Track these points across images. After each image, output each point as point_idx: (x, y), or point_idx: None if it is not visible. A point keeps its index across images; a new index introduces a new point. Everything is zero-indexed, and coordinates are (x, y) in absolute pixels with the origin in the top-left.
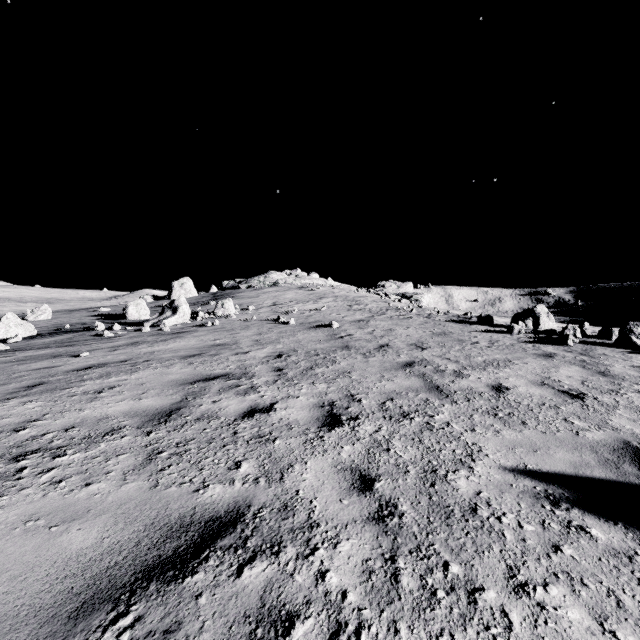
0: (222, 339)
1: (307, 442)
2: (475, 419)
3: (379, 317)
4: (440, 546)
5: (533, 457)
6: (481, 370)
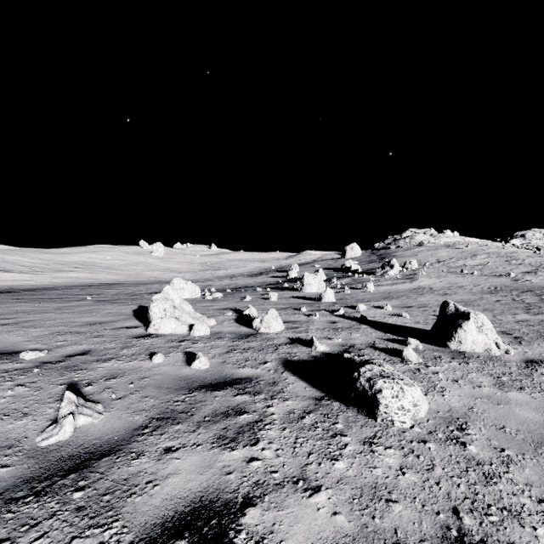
0: (444, 281)
1: None
2: None
3: (543, 270)
4: None
5: None
6: None
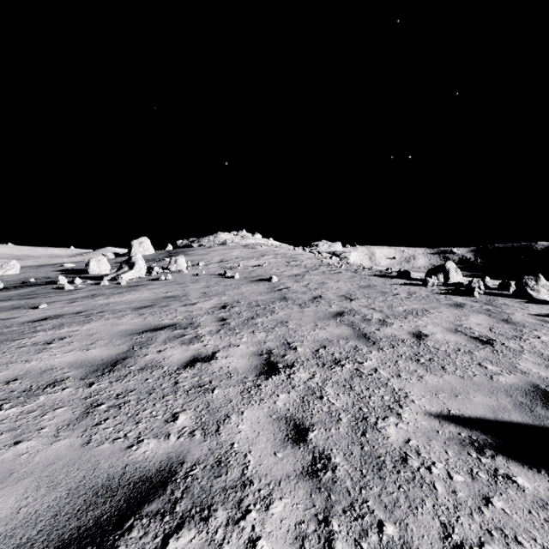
0: (173, 292)
1: (245, 391)
2: (400, 365)
3: (313, 272)
4: (374, 503)
5: (455, 402)
6: (402, 319)
